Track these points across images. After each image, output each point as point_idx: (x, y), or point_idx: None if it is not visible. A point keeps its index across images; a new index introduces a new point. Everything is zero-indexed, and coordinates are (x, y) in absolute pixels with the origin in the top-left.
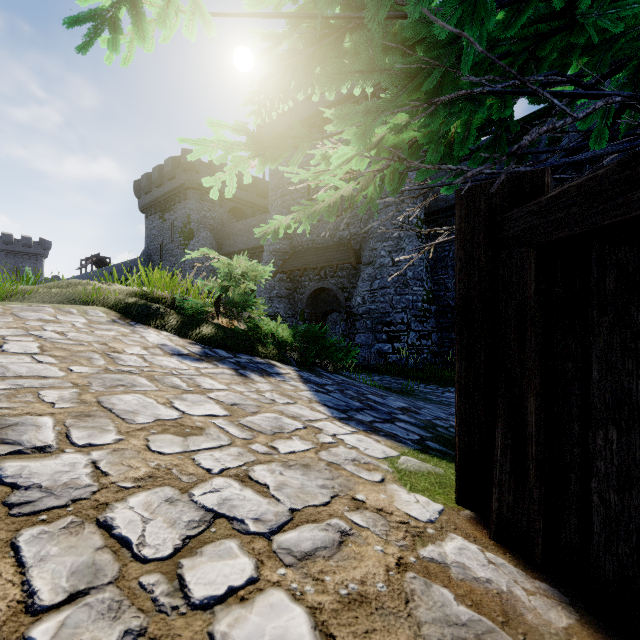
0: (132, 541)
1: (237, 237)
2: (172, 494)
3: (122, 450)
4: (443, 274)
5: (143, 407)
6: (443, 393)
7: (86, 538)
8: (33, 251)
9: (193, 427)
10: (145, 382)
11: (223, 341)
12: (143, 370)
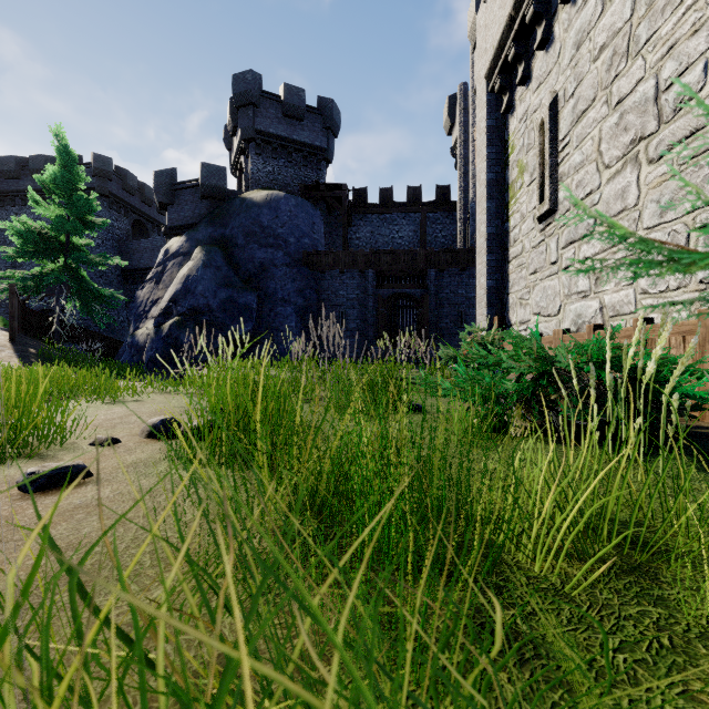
0: None
1: None
2: None
3: None
4: None
5: None
6: None
7: None
8: None
9: None
10: None
11: None
12: None
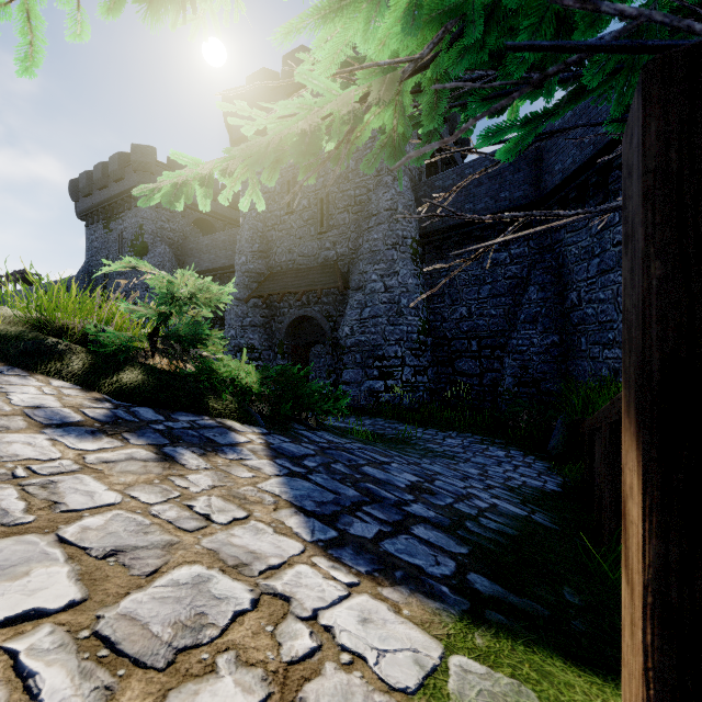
0: None
1: (203, 254)
2: None
3: None
4: (439, 302)
5: None
6: (444, 439)
7: None
8: None
9: None
10: None
11: (153, 393)
12: None
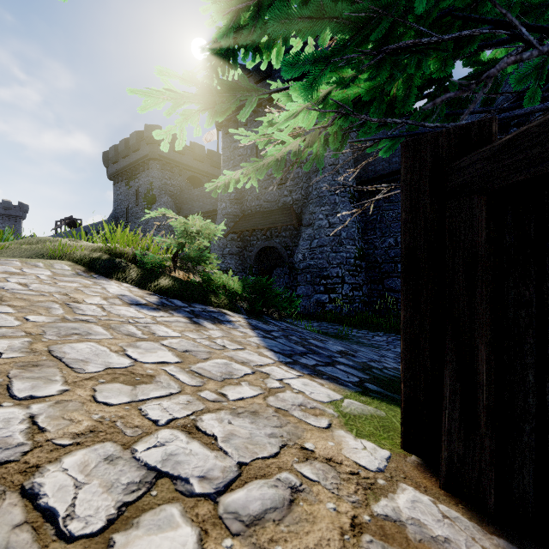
0: (59, 513)
1: (194, 202)
2: (113, 451)
3: (65, 402)
4: (372, 235)
5: (95, 355)
6: (373, 337)
7: (4, 512)
8: (12, 213)
9: (143, 375)
10: (101, 330)
11: (179, 292)
12: (100, 319)
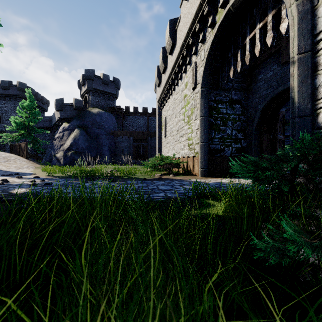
0: None
1: None
2: None
3: None
4: None
5: None
6: None
7: None
8: None
9: None
10: None
11: None
12: None
